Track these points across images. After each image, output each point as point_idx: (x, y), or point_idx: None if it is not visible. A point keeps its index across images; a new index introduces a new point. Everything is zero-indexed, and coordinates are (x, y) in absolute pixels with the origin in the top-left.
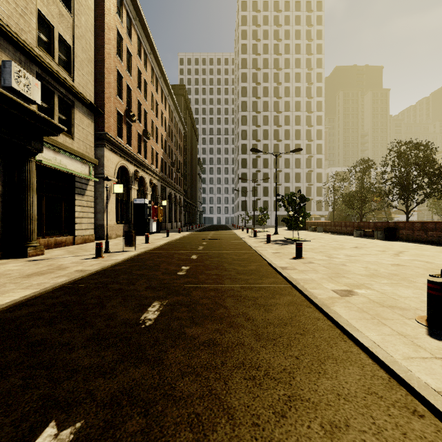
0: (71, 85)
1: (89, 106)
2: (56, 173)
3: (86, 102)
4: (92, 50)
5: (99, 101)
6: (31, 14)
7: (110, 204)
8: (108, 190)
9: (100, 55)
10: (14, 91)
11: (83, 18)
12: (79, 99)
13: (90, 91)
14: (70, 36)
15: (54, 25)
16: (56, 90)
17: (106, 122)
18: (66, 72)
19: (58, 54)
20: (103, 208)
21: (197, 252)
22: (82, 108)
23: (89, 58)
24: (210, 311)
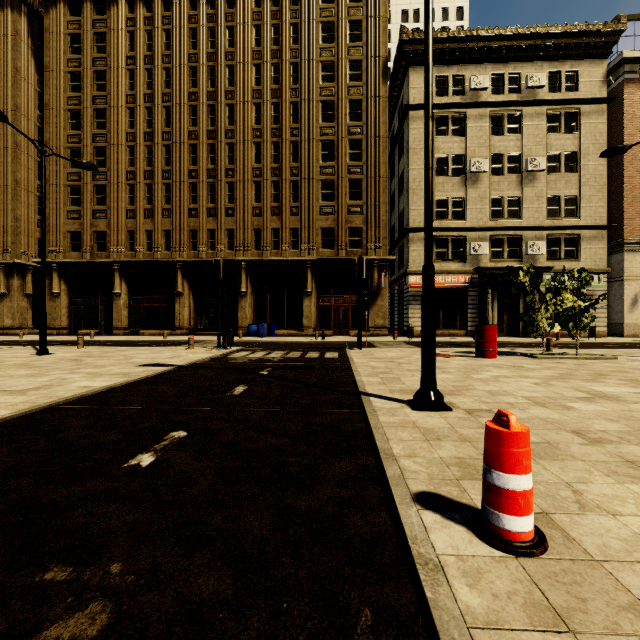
0: (573, 226)
1: (596, 228)
2: (564, 288)
3: (592, 228)
4: (603, 178)
5: (619, 211)
6: (542, 204)
7: (635, 303)
8: (630, 291)
9: (620, 169)
10: (531, 254)
11: (591, 162)
12: (584, 229)
13: (600, 214)
14: (576, 188)
15: (560, 195)
16: (562, 235)
17: (627, 227)
18: (571, 217)
19: (566, 208)
20: (622, 308)
21: (634, 345)
22: (589, 233)
23: (599, 188)
24: (521, 346)
